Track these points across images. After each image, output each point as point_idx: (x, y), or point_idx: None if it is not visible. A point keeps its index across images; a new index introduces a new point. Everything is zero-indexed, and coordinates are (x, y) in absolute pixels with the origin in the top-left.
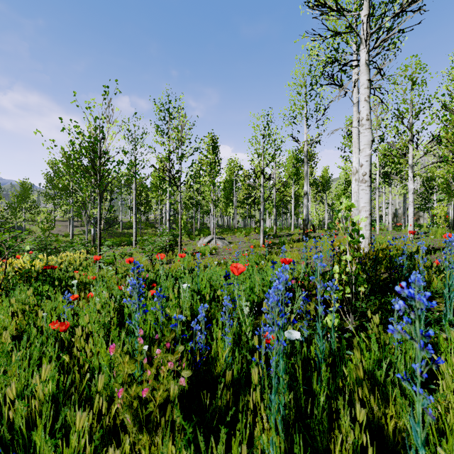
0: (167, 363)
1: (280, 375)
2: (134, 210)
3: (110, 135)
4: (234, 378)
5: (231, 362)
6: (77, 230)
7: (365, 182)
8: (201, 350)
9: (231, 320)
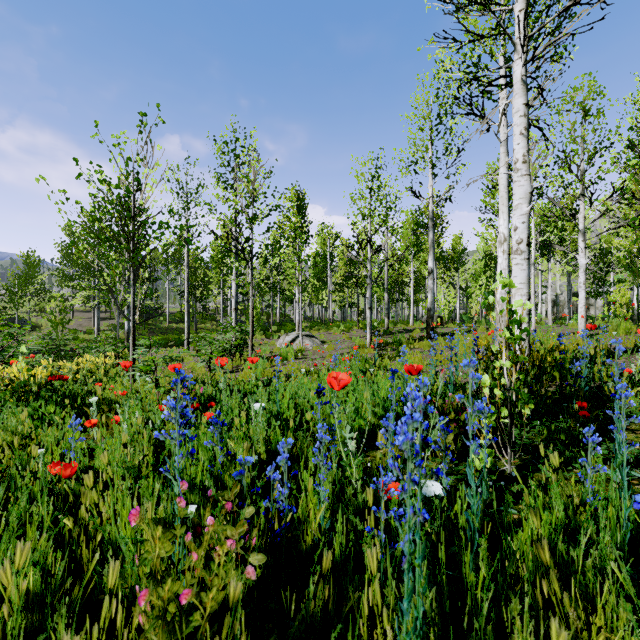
0: (225, 541)
1: (417, 564)
2: (186, 295)
3: (148, 184)
4: (336, 559)
5: (329, 526)
6: (105, 325)
7: (521, 253)
8: (281, 513)
9: (329, 463)
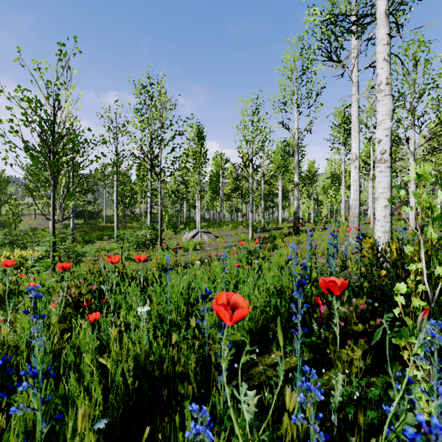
0: None
1: None
2: (115, 202)
3: (66, 104)
4: None
5: None
6: (58, 224)
7: (384, 162)
8: None
9: None
